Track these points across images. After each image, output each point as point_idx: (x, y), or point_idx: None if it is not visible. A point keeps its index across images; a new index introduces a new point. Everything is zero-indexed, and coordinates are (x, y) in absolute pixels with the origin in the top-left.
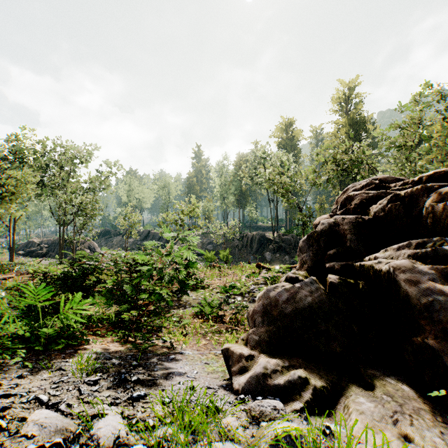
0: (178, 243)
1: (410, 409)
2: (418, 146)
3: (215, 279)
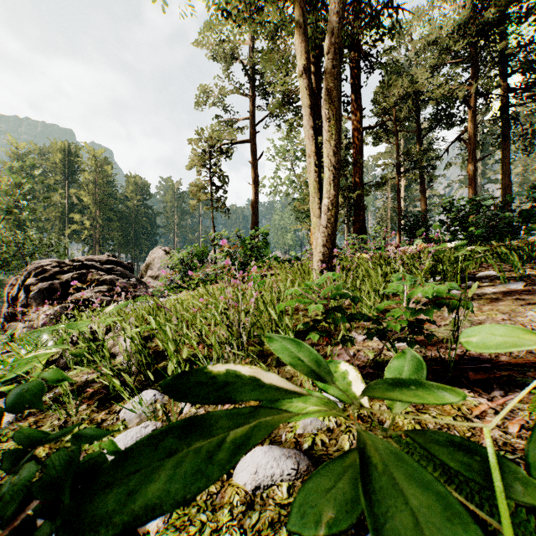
0: None
1: None
2: None
3: None
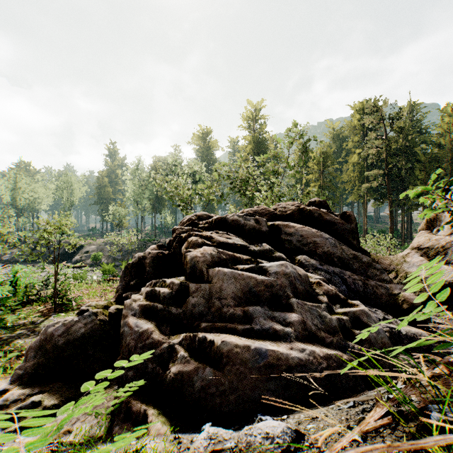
0: (81, 252)
1: (107, 407)
2: (305, 167)
3: (96, 297)
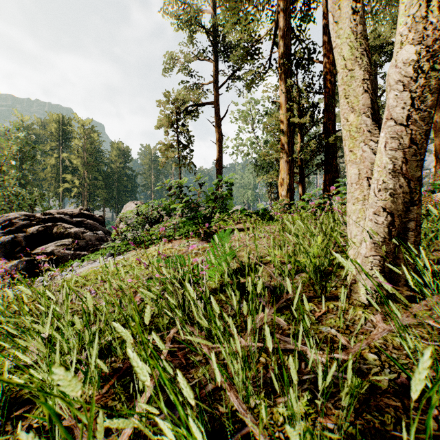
0: None
1: None
2: None
3: None
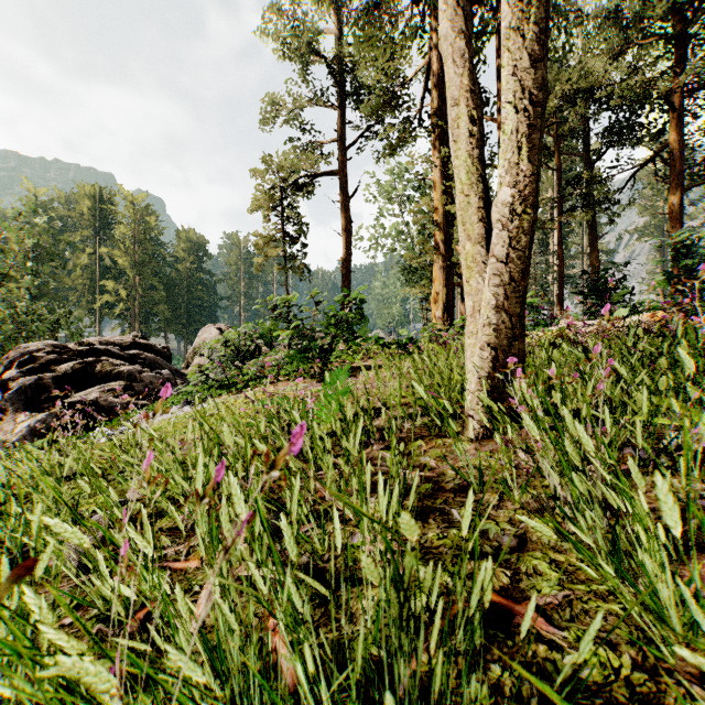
0: None
1: None
2: None
3: None
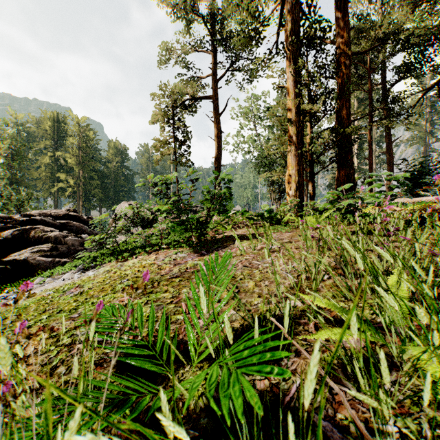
0: None
1: None
2: None
3: None
